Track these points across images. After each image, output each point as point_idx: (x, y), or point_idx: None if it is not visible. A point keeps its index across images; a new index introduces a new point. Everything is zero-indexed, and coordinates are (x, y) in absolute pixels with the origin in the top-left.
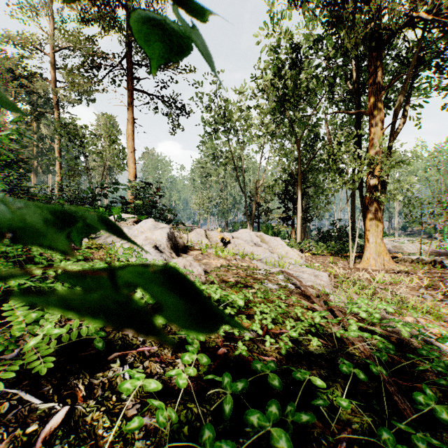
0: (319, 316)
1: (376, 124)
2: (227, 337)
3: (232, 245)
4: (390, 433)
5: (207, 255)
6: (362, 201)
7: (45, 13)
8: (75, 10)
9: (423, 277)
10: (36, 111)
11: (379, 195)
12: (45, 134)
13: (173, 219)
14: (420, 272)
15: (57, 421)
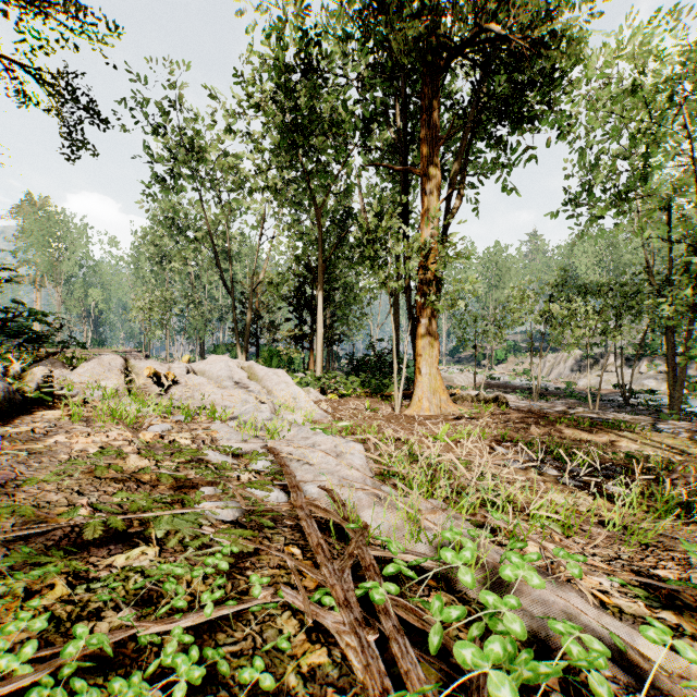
0: None
1: (430, 192)
2: None
3: (179, 388)
4: None
5: (88, 420)
6: (410, 312)
7: None
8: None
9: (492, 424)
10: None
11: (435, 301)
12: None
13: (52, 334)
14: (485, 416)
15: None
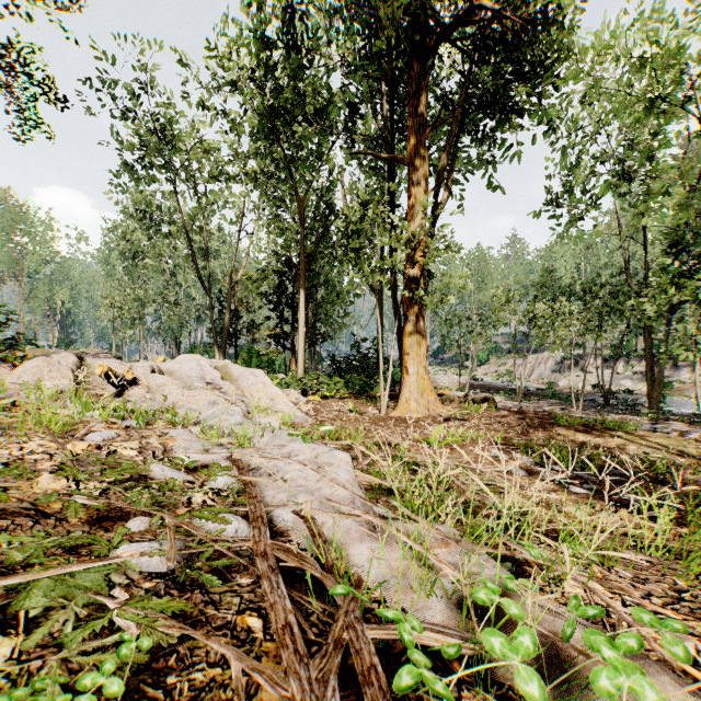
0: None
1: (418, 182)
2: None
3: (138, 389)
4: None
5: (8, 427)
6: (396, 309)
7: None
8: None
9: (483, 425)
10: None
11: (423, 296)
12: None
13: None
14: (475, 417)
15: None
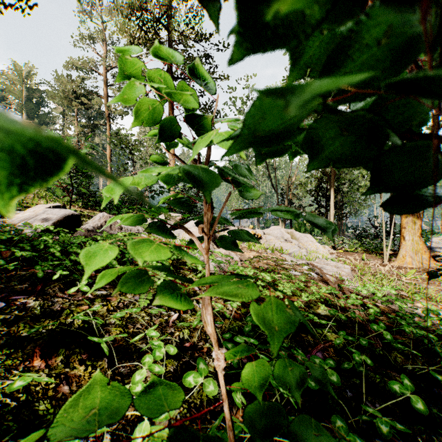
0: (325, 288)
1: None
2: (258, 299)
3: (263, 240)
4: (344, 332)
5: (241, 249)
6: None
7: (99, 39)
8: (125, 36)
9: None
10: (92, 124)
11: None
12: (98, 142)
13: None
14: None
15: (175, 318)
